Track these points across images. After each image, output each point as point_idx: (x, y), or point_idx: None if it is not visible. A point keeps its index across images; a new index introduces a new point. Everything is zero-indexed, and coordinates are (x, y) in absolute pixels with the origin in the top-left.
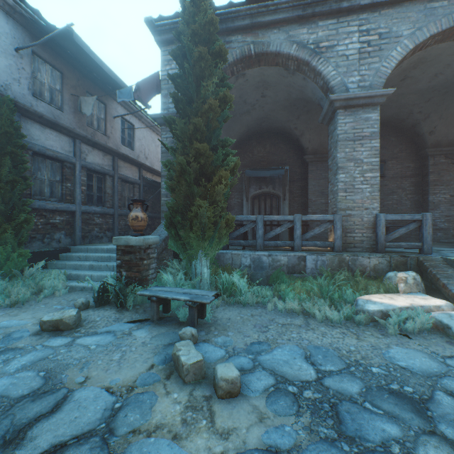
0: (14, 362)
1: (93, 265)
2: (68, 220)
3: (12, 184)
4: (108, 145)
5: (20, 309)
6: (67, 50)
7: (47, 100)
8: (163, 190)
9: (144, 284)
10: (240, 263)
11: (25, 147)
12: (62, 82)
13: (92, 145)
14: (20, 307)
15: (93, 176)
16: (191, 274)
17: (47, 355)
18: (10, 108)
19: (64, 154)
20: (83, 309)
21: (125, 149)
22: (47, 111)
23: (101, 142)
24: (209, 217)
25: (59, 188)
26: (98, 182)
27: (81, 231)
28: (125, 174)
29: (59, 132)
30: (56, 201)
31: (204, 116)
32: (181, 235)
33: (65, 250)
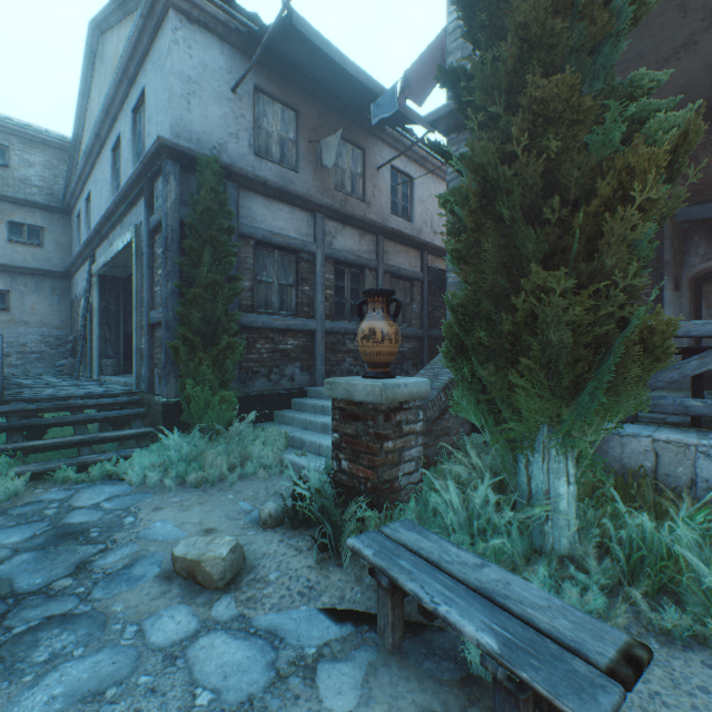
0: (52, 675)
1: (327, 425)
2: (305, 345)
3: (213, 288)
4: (368, 217)
5: (202, 495)
6: (300, 70)
7: (276, 158)
8: (451, 275)
9: (385, 499)
10: (688, 475)
11: (233, 230)
12: (296, 127)
13: (341, 221)
14: (205, 490)
15: (345, 273)
16: (514, 490)
17: (111, 680)
18: (214, 172)
19: (299, 240)
20: (270, 527)
21: (397, 221)
22: (275, 176)
23: (354, 213)
24: (576, 324)
25: (292, 294)
26: (351, 282)
27: (325, 363)
28: (397, 265)
29: (291, 205)
30: (287, 316)
31: (558, 3)
32: (484, 377)
33: (299, 393)
